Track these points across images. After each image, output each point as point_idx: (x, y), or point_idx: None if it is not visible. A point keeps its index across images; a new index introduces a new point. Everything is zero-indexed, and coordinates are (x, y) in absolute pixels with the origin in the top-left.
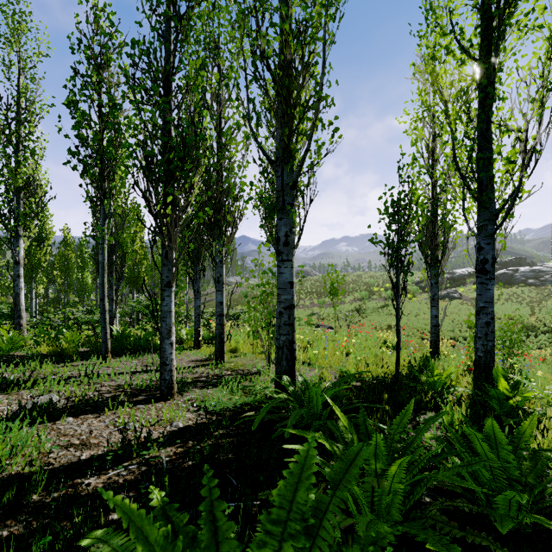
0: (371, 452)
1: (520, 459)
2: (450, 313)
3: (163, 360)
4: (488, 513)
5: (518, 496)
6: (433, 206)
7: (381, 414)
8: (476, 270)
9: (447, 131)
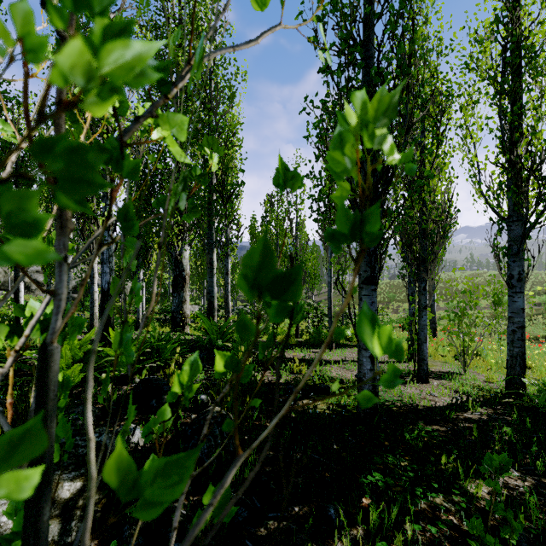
0: None
1: None
2: None
3: (422, 356)
4: None
5: None
6: None
7: None
8: None
9: None
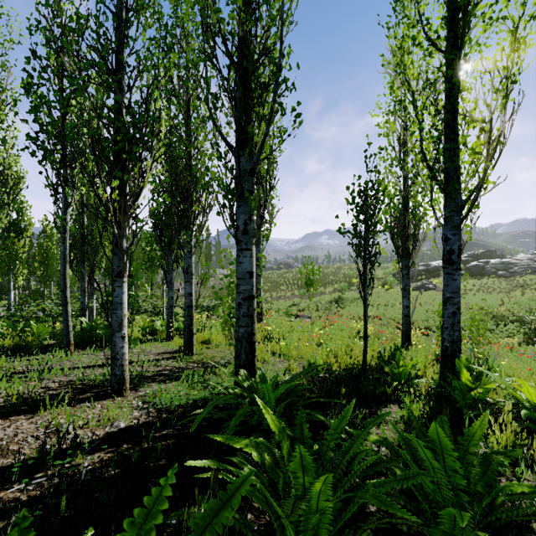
0: (297, 464)
1: (468, 465)
2: (425, 303)
3: (113, 354)
4: (427, 534)
5: (459, 516)
6: (404, 198)
7: (339, 409)
8: (443, 260)
9: (414, 122)
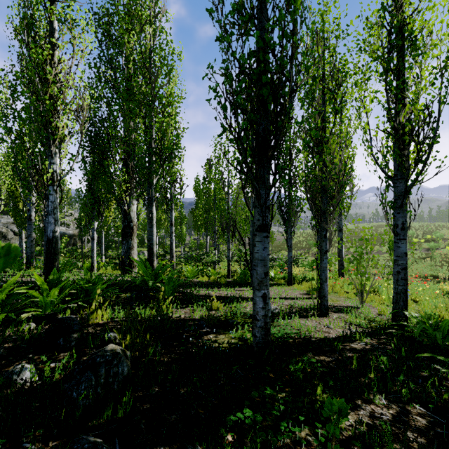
0: None
1: None
2: None
3: (323, 294)
4: None
5: None
6: None
7: None
8: None
9: None
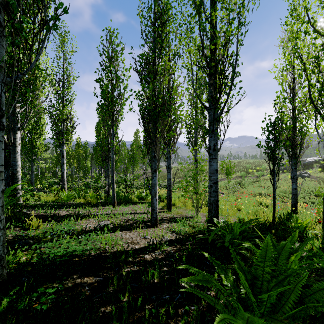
0: None
1: None
2: (302, 186)
3: (153, 207)
4: None
5: None
6: (293, 122)
7: None
8: None
9: (305, 80)
